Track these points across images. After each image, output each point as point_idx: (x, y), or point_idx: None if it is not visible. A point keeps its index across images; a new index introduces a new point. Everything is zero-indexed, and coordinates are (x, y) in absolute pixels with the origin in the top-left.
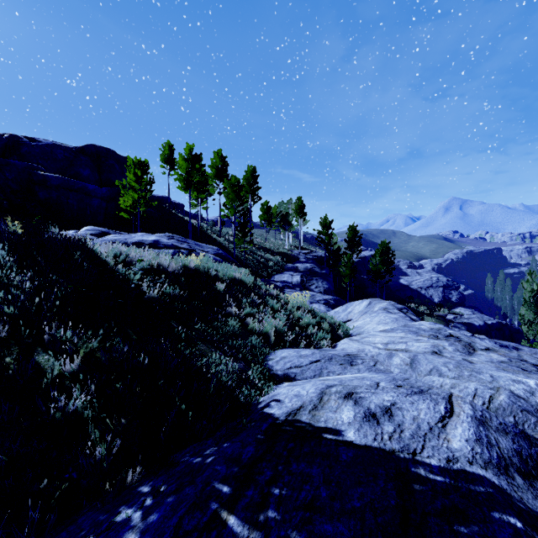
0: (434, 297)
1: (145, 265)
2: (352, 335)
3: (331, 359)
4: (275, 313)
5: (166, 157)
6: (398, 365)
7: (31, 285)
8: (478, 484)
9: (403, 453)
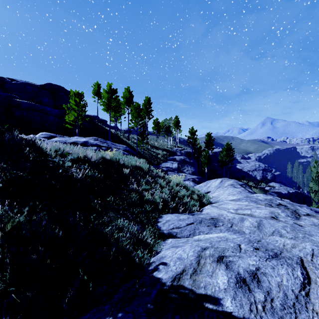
0: (257, 176)
1: (75, 157)
2: (212, 202)
3: (201, 222)
4: (162, 188)
5: (96, 91)
6: (248, 227)
7: None
8: None
9: None
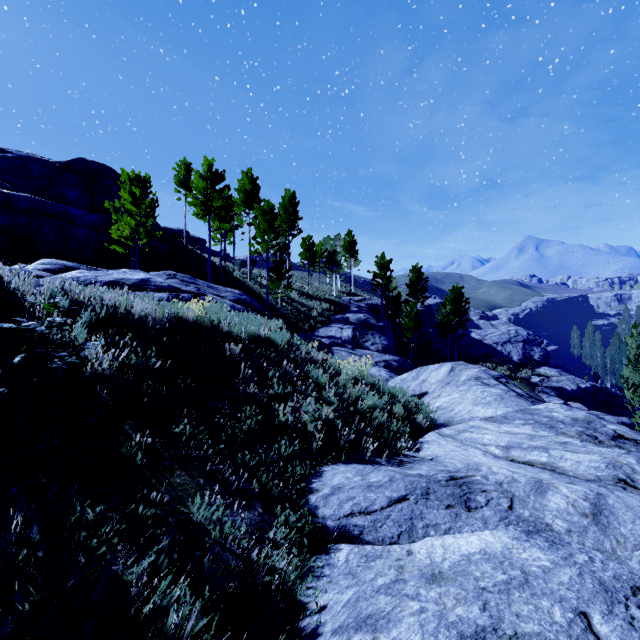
0: (512, 354)
1: (103, 316)
2: (438, 423)
3: (427, 494)
4: (320, 391)
5: (182, 179)
6: (563, 512)
7: None
8: None
9: None
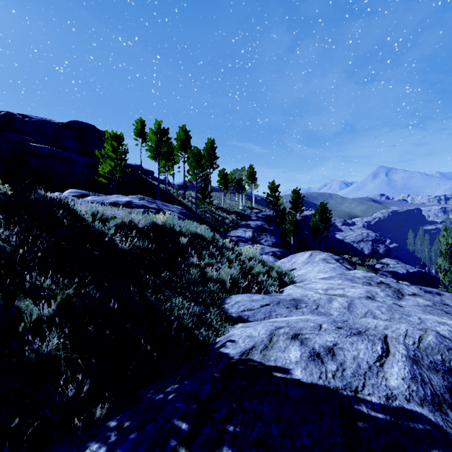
0: (364, 249)
1: (119, 222)
2: (296, 282)
3: (279, 303)
4: (230, 263)
5: (139, 131)
6: (337, 308)
7: (17, 239)
8: (417, 421)
9: (346, 391)
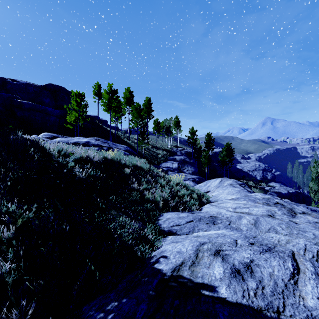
0: (257, 176)
1: (78, 157)
2: (211, 202)
3: (200, 220)
4: (162, 187)
5: (96, 92)
6: (246, 224)
7: None
8: None
9: (269, 312)
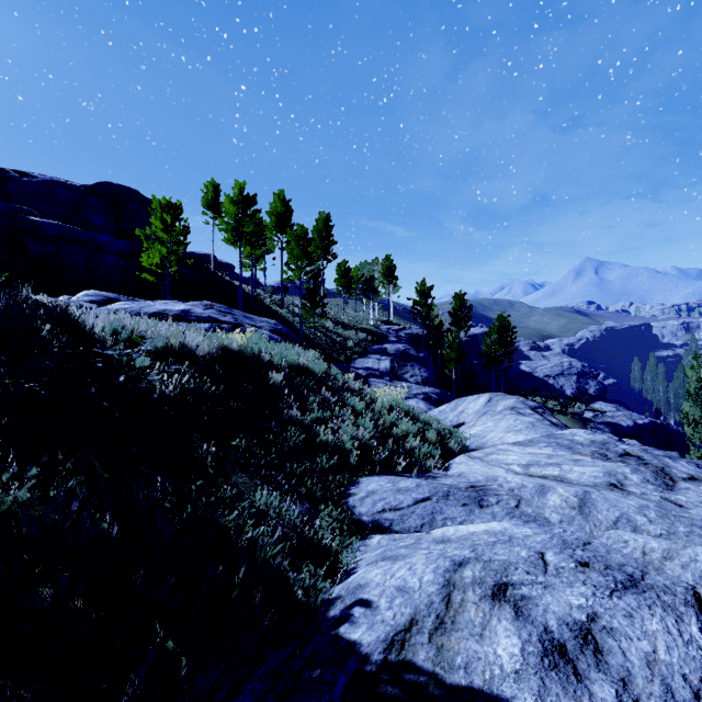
0: (565, 388)
1: (160, 346)
2: (470, 449)
3: (448, 496)
4: (357, 416)
5: (210, 201)
6: (558, 507)
7: None
8: None
9: None
